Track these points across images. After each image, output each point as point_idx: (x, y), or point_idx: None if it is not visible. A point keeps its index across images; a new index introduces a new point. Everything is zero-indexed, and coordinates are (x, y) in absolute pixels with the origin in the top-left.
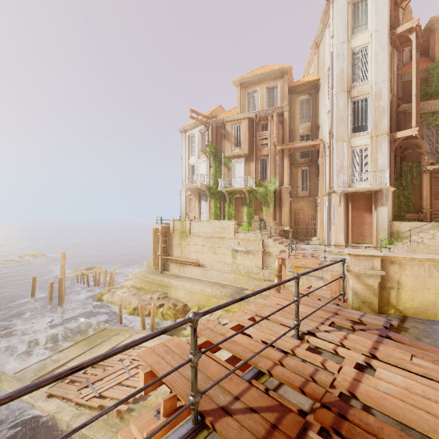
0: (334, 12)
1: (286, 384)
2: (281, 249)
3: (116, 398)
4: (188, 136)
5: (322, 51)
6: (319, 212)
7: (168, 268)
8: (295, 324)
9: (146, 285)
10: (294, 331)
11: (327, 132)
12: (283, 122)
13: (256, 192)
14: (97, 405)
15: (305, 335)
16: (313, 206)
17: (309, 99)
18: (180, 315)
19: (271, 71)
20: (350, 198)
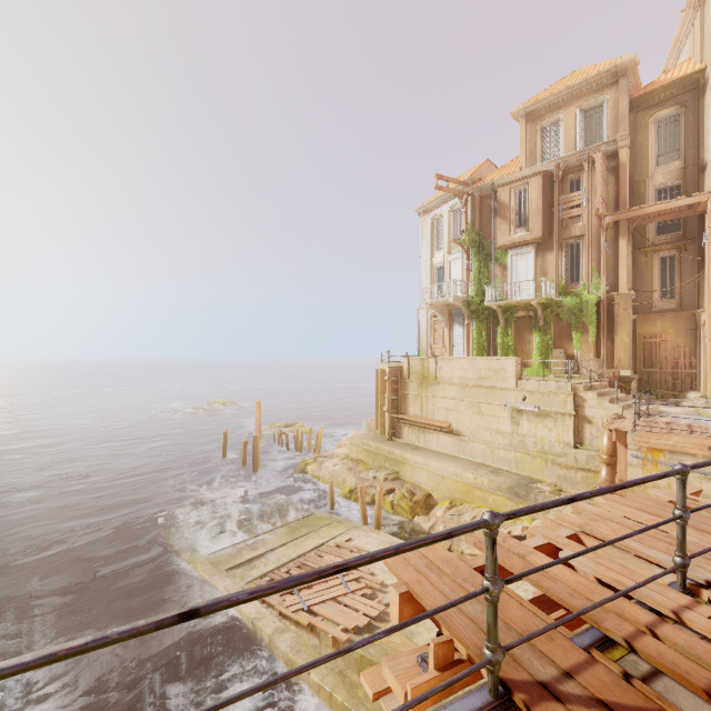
0: None
1: (670, 676)
2: (614, 412)
3: (331, 619)
4: (432, 219)
5: None
6: (704, 340)
7: (400, 433)
8: (678, 563)
9: (367, 456)
10: (673, 576)
11: None
12: (617, 169)
13: (559, 306)
14: (306, 623)
15: (702, 589)
16: (690, 328)
17: (679, 113)
18: (419, 511)
19: (590, 78)
20: None
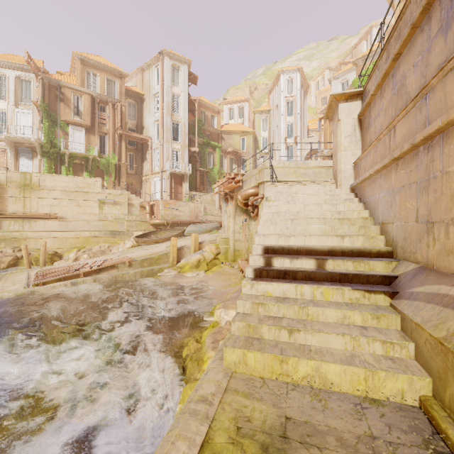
0: (164, 64)
1: None
2: (141, 201)
3: (118, 261)
4: None
5: (148, 78)
6: (144, 186)
7: None
8: None
9: None
10: None
11: (154, 134)
12: (121, 113)
13: (98, 162)
14: (111, 264)
15: None
16: (140, 181)
17: (135, 104)
18: (56, 259)
19: (112, 68)
20: (173, 176)
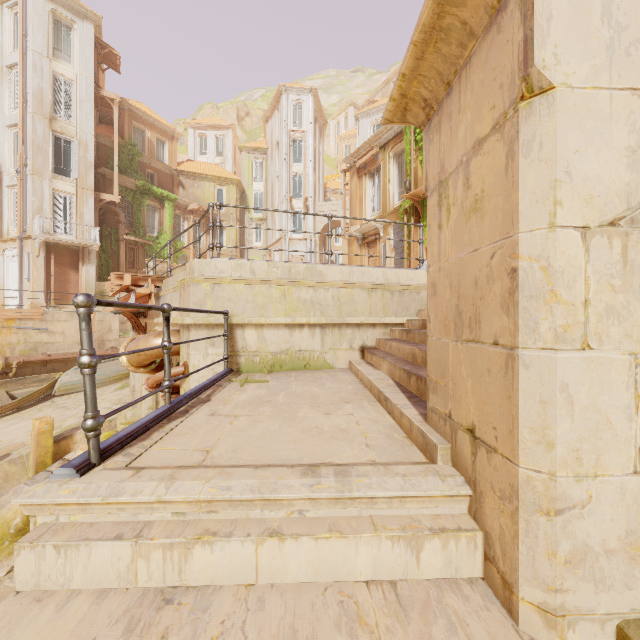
0: (28, 4)
1: None
2: None
3: None
4: None
5: None
6: None
7: None
8: None
9: None
10: None
11: (7, 153)
12: None
13: None
14: None
15: None
16: None
17: None
18: None
19: None
20: (53, 250)
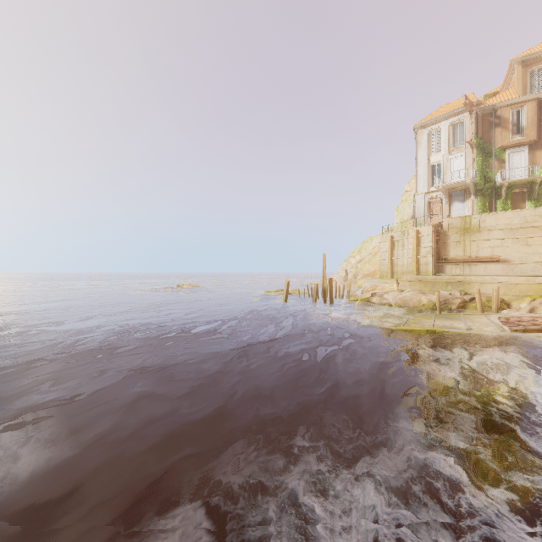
0: None
1: None
2: None
3: None
4: (429, 131)
5: None
6: None
7: (441, 270)
8: None
9: (423, 286)
10: None
11: None
12: None
13: None
14: None
15: None
16: None
17: None
18: (504, 307)
19: None
20: None
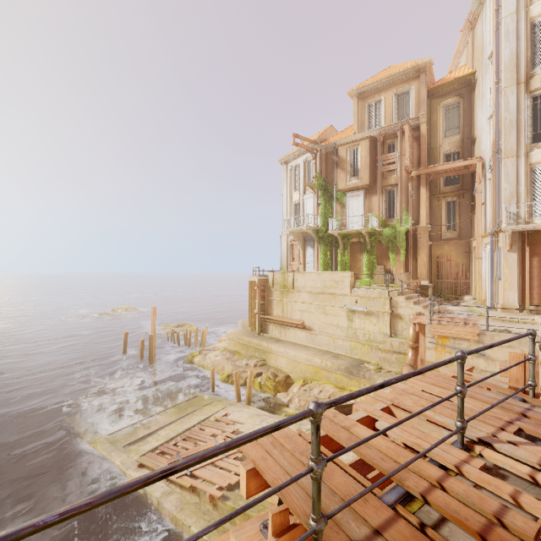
0: None
1: (454, 522)
2: (417, 311)
3: (209, 480)
4: (291, 167)
5: (480, 32)
6: (474, 260)
7: (266, 330)
8: (459, 427)
9: (241, 348)
10: (456, 436)
11: (488, 146)
12: (419, 138)
13: (380, 234)
14: (189, 485)
15: (475, 445)
16: (466, 251)
17: (459, 102)
18: (281, 389)
19: (401, 72)
20: (527, 239)
